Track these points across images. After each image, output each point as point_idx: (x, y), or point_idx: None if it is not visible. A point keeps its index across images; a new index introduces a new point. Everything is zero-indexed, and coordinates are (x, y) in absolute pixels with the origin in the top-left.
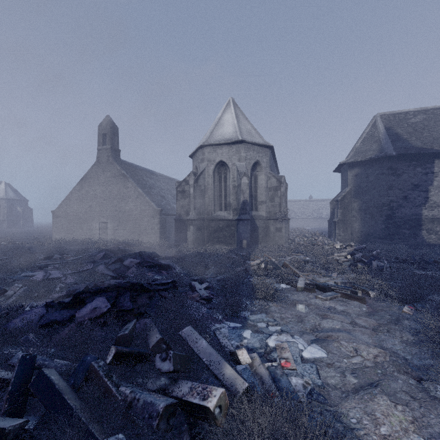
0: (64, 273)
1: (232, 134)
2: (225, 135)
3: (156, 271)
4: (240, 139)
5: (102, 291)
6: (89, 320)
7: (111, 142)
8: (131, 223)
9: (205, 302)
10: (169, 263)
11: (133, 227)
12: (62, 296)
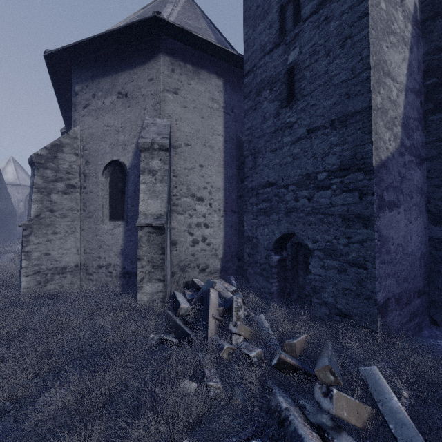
0: None
1: (13, 180)
2: (9, 180)
3: None
4: (19, 184)
5: None
6: None
7: None
8: None
9: None
10: None
11: None
12: None
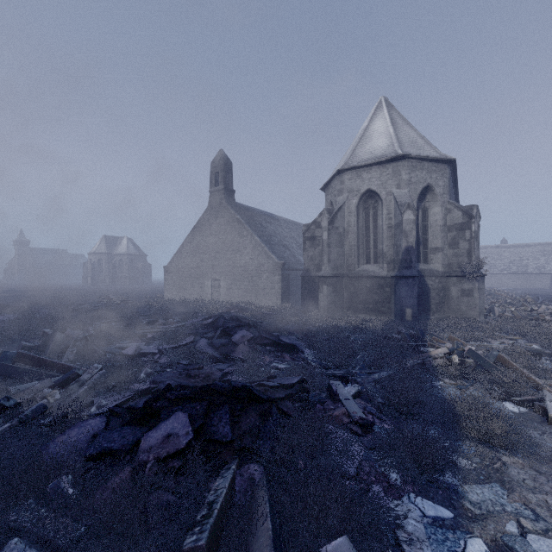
0: (160, 347)
1: (385, 148)
2: (375, 152)
3: (275, 352)
4: (399, 154)
5: (186, 399)
6: (155, 463)
7: (224, 182)
8: (247, 281)
9: (360, 431)
10: (294, 342)
11: (249, 286)
12: (140, 392)
